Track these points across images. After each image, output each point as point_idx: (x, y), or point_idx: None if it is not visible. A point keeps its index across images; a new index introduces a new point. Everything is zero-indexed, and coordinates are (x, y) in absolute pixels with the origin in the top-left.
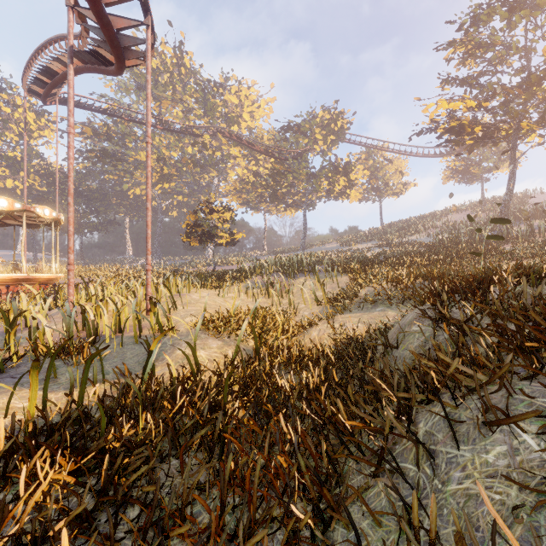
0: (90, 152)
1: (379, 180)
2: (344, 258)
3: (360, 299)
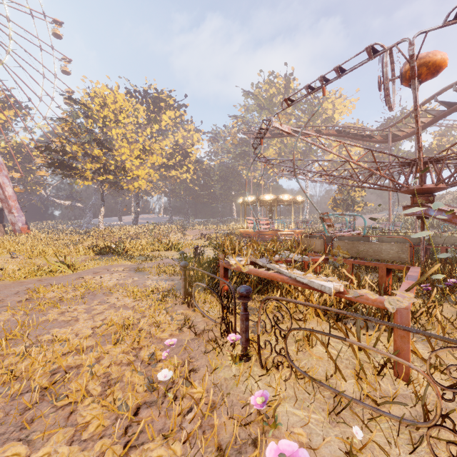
0: (240, 155)
1: None
2: None
3: None
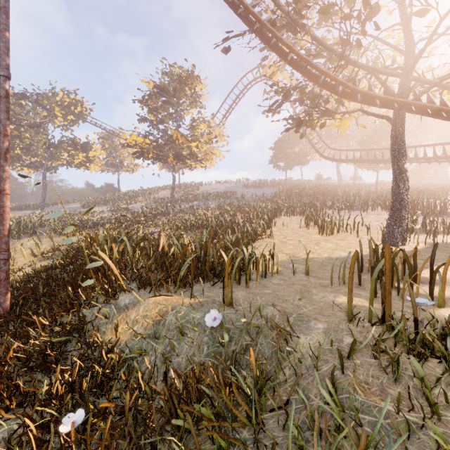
0: None
1: (116, 159)
2: (75, 220)
3: (60, 252)
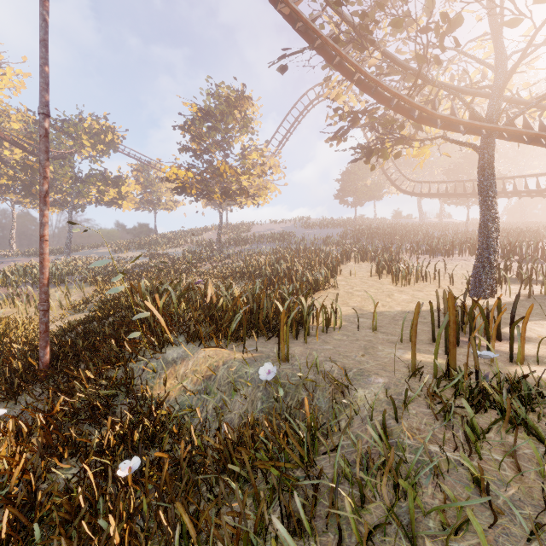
0: None
1: (152, 195)
2: (106, 267)
3: (92, 304)
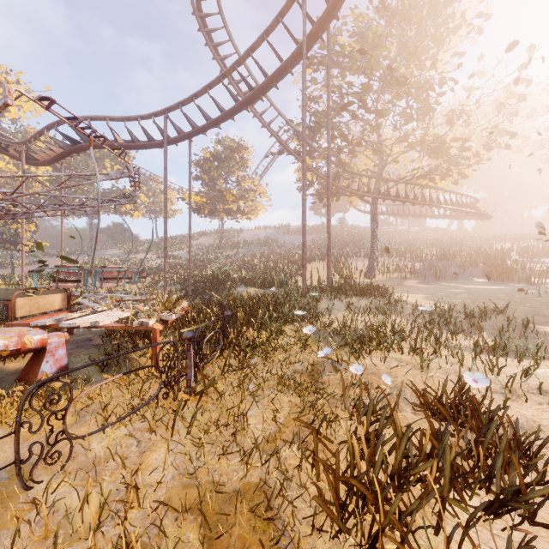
0: None
1: (156, 205)
2: (137, 265)
3: (160, 286)
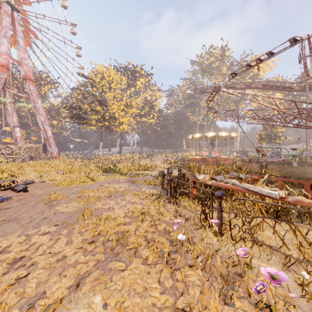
0: (188, 105)
1: None
2: None
3: None
